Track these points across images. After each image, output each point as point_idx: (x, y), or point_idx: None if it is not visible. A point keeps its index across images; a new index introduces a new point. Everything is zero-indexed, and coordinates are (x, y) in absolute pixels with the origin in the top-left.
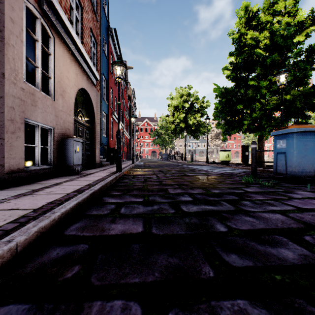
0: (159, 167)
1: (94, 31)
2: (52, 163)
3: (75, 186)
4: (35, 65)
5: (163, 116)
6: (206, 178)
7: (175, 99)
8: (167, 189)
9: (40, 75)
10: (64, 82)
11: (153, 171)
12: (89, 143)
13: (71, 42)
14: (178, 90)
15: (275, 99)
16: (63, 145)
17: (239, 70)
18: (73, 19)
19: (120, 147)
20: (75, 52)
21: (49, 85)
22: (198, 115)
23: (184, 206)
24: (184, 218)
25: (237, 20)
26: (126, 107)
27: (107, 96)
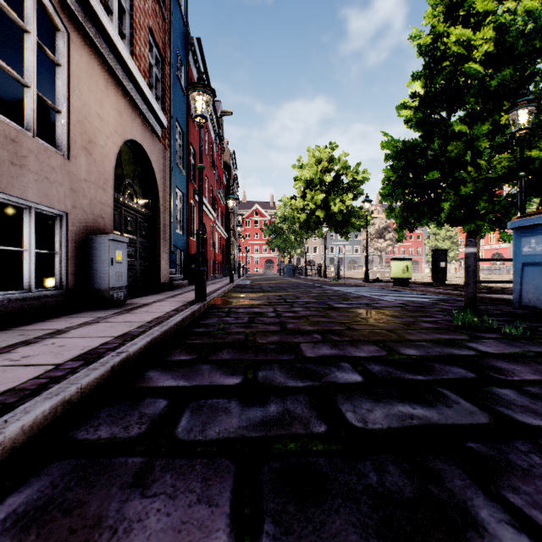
0: (279, 289)
1: (157, 35)
2: (65, 285)
3: (91, 340)
4: (22, 81)
5: (286, 199)
6: (376, 316)
7: (307, 168)
8: (299, 344)
9: (34, 103)
10: (92, 124)
11: (268, 299)
12: (149, 246)
13: (107, 46)
14: (313, 152)
15: (506, 158)
16: (88, 248)
17: (430, 108)
18: (113, 6)
19: (203, 252)
20: (115, 67)
21: (58, 128)
22: (348, 197)
23: (350, 408)
24: (361, 466)
25: (429, 11)
26: (220, 182)
27: (184, 161)
